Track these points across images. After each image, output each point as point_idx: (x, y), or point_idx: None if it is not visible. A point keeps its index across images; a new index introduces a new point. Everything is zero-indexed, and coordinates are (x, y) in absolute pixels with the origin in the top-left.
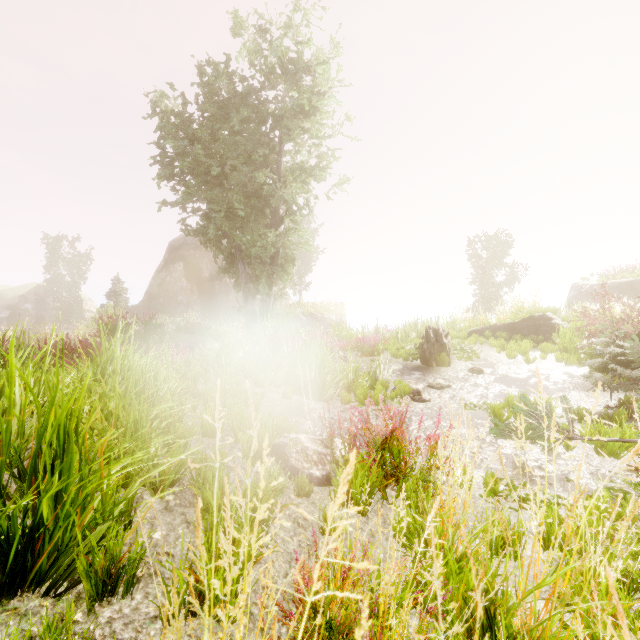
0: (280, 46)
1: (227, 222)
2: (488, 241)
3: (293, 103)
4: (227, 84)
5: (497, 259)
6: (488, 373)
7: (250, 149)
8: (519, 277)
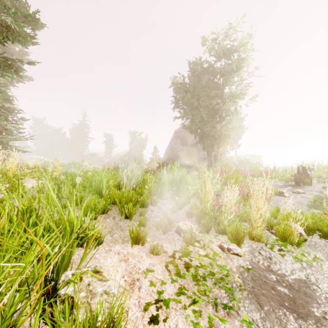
0: (222, 45)
1: (200, 123)
2: None
3: (228, 68)
4: (200, 68)
5: None
6: None
7: (209, 92)
8: None
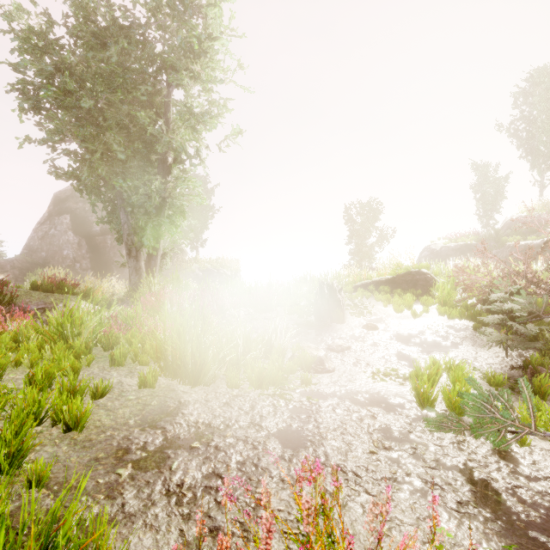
0: None
1: (105, 165)
2: (362, 208)
3: (181, 40)
4: (101, 5)
5: (369, 223)
6: (382, 329)
7: (131, 84)
8: (386, 239)
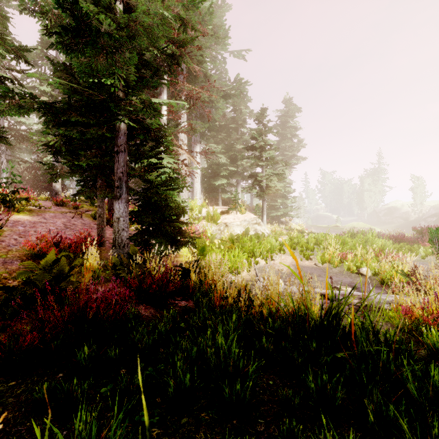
0: None
1: None
2: None
3: None
4: None
5: None
6: None
7: None
8: None
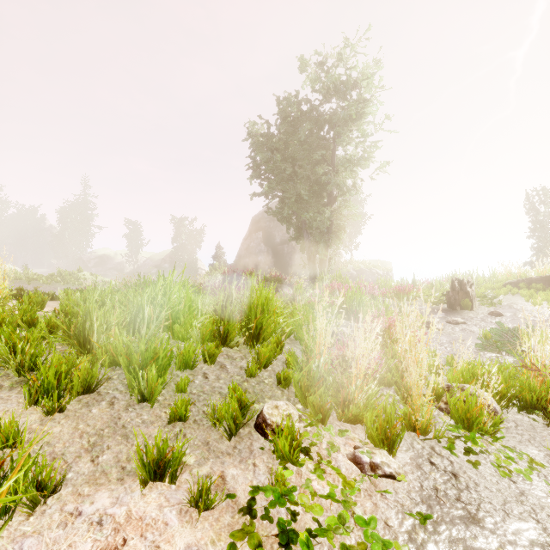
0: (334, 75)
1: (296, 205)
2: (545, 195)
3: (343, 114)
4: (296, 110)
5: None
6: (507, 316)
7: (312, 152)
8: None
